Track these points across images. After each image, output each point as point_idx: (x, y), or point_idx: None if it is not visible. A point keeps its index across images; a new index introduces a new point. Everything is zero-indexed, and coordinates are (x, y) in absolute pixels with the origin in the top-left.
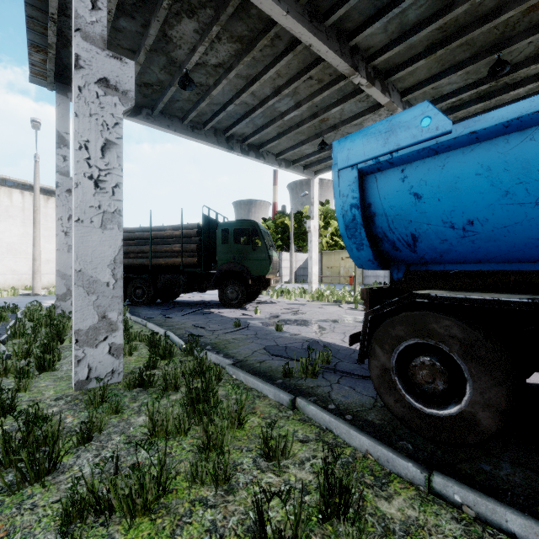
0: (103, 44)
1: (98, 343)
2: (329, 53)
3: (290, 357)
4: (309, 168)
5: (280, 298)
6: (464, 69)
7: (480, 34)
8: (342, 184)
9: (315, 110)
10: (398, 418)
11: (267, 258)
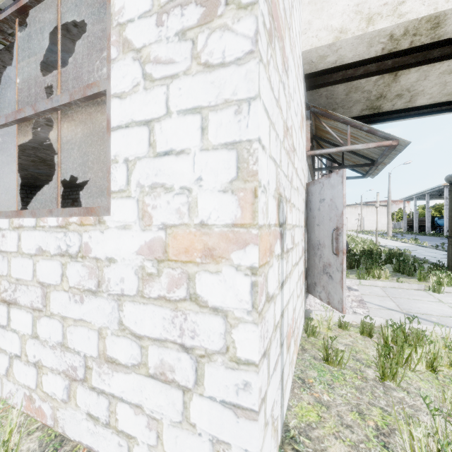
0: (416, 210)
1: (416, 231)
2: None
3: None
4: None
5: None
6: None
7: None
8: (435, 221)
9: None
10: None
11: None
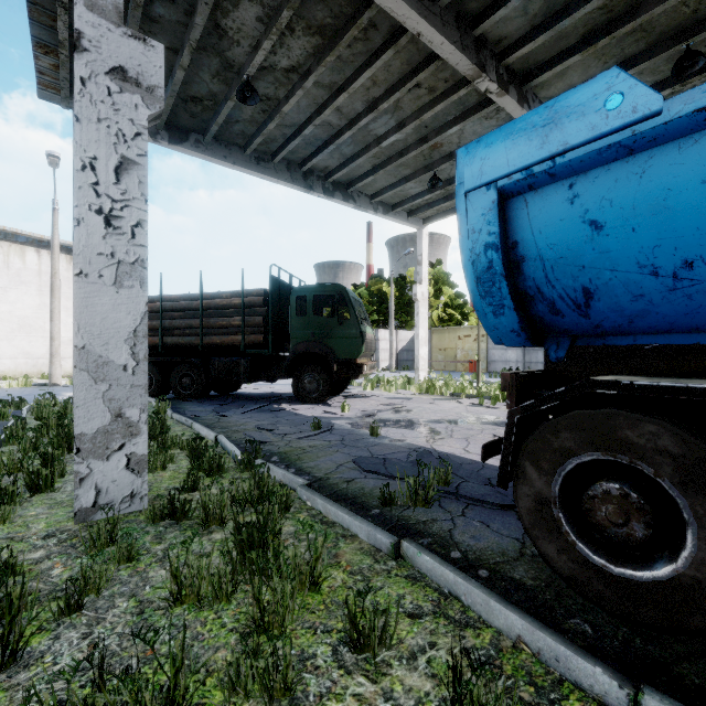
0: (117, 17)
1: (111, 453)
2: (445, 45)
3: (390, 474)
4: (415, 215)
5: (377, 390)
6: (636, 67)
7: (661, 15)
8: (471, 214)
9: (424, 133)
10: (565, 579)
11: (358, 335)
